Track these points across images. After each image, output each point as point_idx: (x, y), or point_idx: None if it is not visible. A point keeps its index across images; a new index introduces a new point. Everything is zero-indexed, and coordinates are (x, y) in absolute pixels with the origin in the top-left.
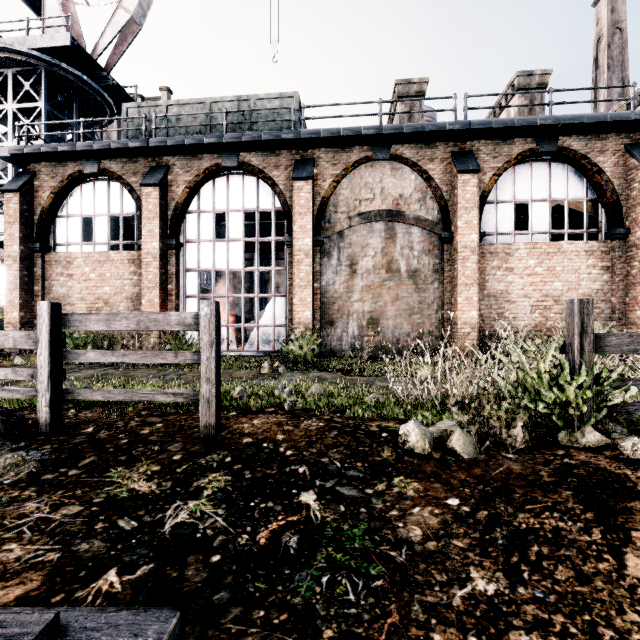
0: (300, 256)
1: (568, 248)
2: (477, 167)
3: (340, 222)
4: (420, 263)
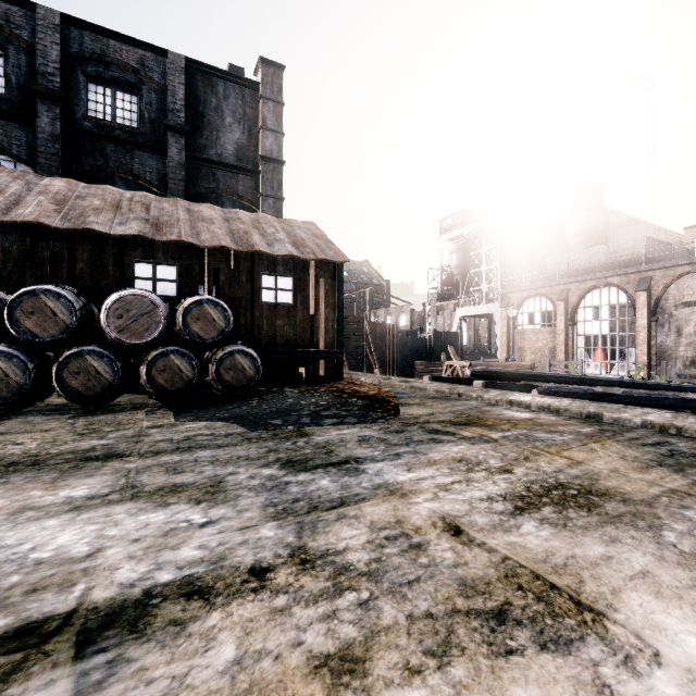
0: (639, 329)
1: None
2: None
3: (669, 308)
4: None
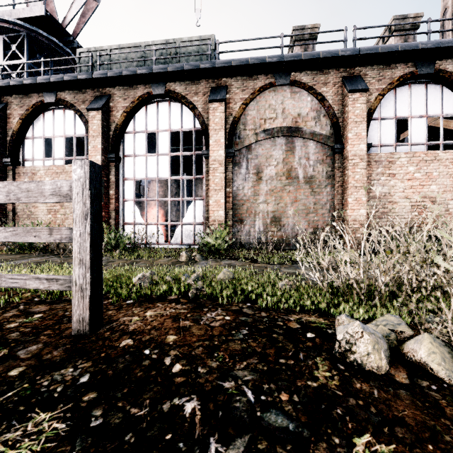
0: (215, 165)
1: (443, 156)
2: (365, 87)
3: (248, 137)
4: (315, 171)
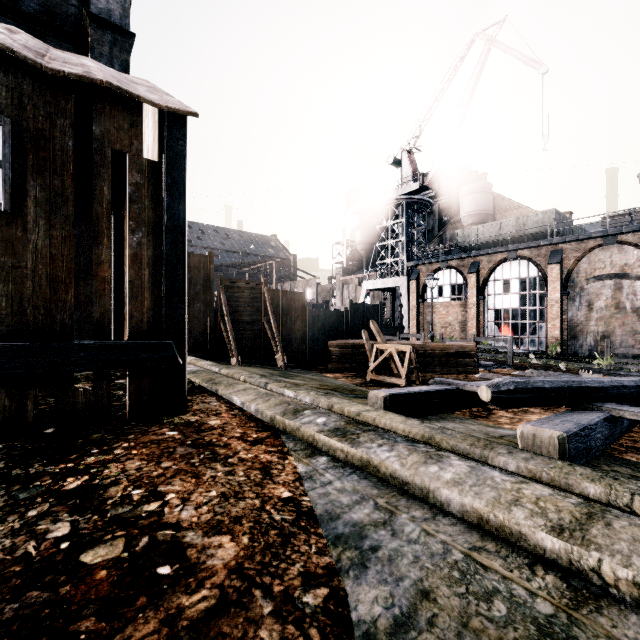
0: (552, 303)
1: None
2: None
3: (580, 282)
4: None
